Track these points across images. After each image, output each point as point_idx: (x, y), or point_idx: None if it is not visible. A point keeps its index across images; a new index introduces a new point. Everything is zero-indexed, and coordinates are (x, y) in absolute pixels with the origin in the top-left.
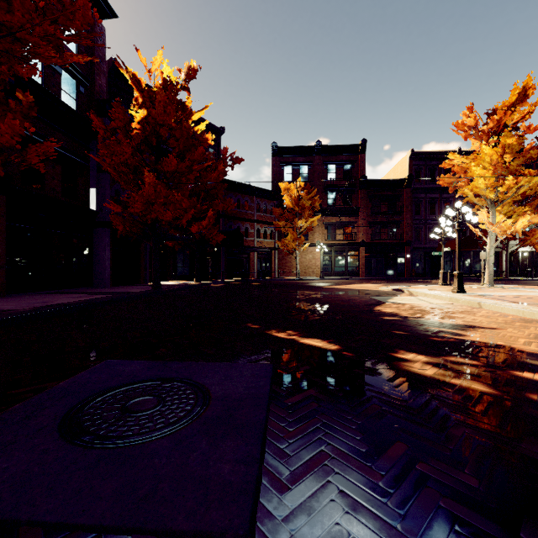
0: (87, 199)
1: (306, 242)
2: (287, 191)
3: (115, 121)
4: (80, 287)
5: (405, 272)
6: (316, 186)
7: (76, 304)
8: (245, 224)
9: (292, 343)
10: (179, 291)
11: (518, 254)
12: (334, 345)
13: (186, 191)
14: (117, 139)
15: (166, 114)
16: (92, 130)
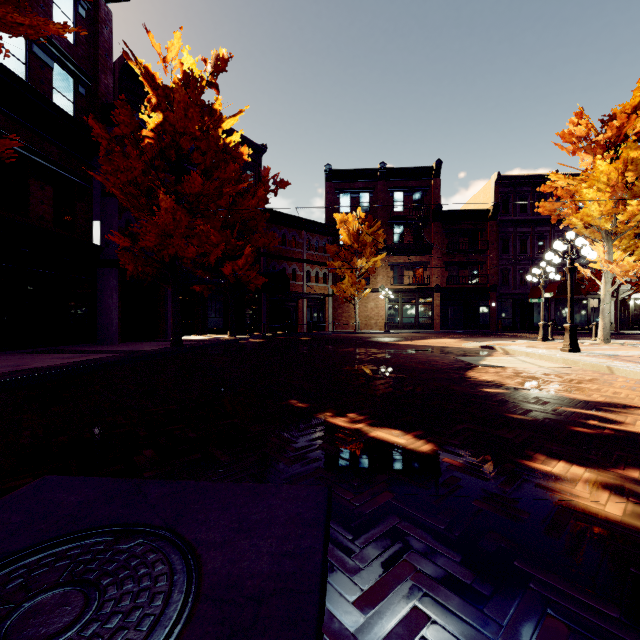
0: (89, 231)
1: (367, 287)
2: (344, 223)
3: (120, 127)
4: (79, 344)
5: (490, 324)
6: (379, 218)
7: (57, 369)
8: (291, 264)
9: (357, 438)
10: (206, 348)
11: (629, 301)
12: (425, 443)
13: (217, 222)
14: (125, 153)
15: (187, 119)
16: (95, 142)
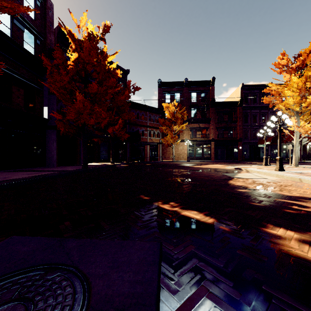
0: (42, 111)
1: (178, 139)
2: (167, 108)
3: (57, 59)
4: (37, 167)
5: (238, 157)
6: (184, 105)
7: (24, 179)
8: (141, 128)
9: (175, 215)
10: (99, 169)
11: (307, 146)
12: (210, 218)
13: (105, 107)
14: (59, 73)
15: (90, 56)
16: (45, 68)
